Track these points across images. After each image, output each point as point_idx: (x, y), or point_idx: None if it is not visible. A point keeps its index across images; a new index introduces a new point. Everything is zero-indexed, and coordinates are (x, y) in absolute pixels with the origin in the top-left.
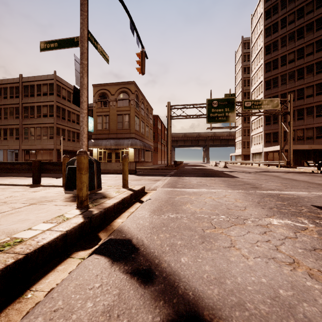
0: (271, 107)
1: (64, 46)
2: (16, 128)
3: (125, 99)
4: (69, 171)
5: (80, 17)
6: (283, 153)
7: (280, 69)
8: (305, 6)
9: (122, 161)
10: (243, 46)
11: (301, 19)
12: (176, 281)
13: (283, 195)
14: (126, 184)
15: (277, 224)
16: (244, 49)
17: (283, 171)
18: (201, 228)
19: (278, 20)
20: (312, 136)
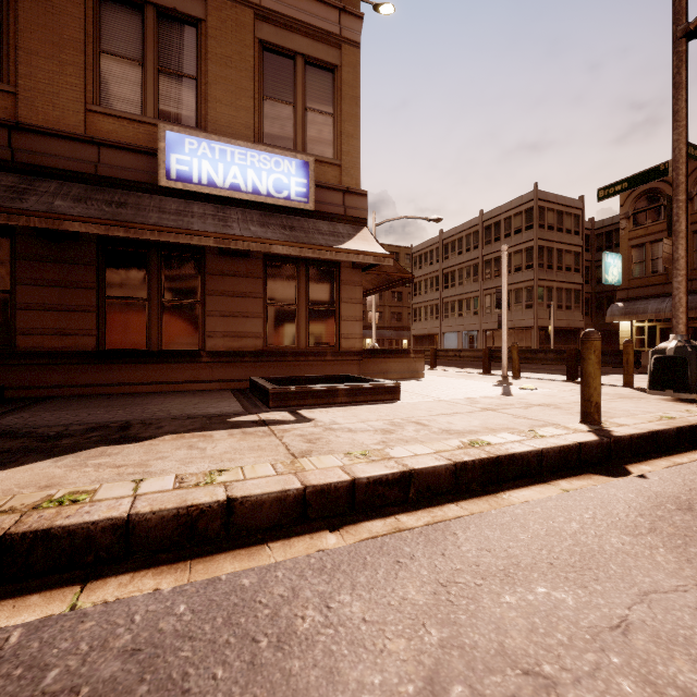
0: None
1: (639, 183)
2: (474, 296)
3: None
4: (655, 362)
5: (673, 133)
6: None
7: None
8: None
9: None
10: None
11: None
12: None
13: None
14: None
15: None
16: None
17: None
18: None
19: None
20: None
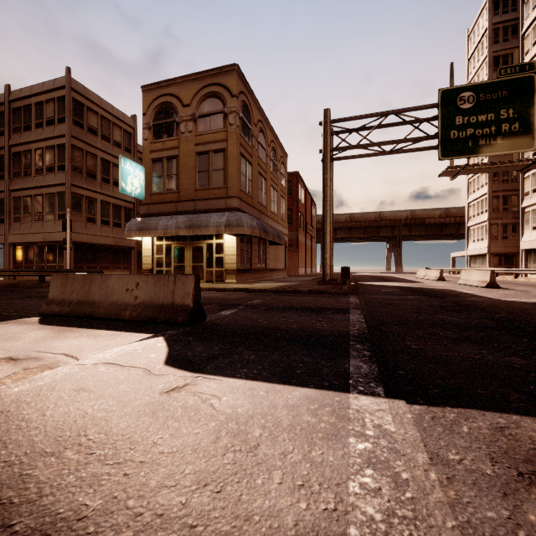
0: None
1: None
2: None
3: (215, 114)
4: None
5: None
6: None
7: None
8: None
9: (207, 269)
10: (493, 8)
11: None
12: None
13: None
14: None
15: None
16: (494, 15)
17: None
18: None
19: None
20: None
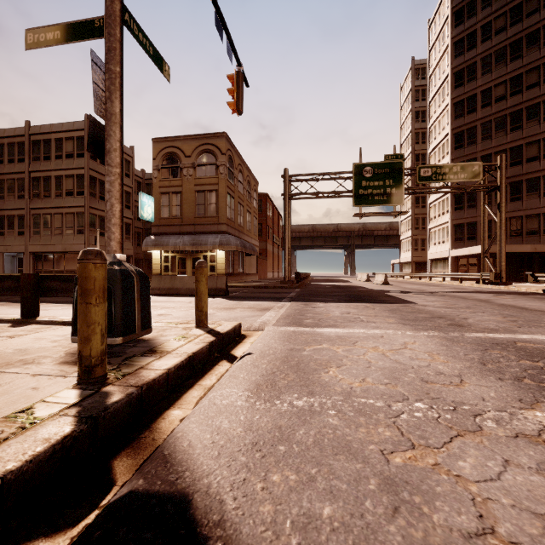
0: (468, 178)
1: (74, 37)
2: (19, 214)
3: (210, 165)
4: None
5: None
6: (488, 258)
7: (481, 113)
8: (524, 3)
9: None
10: (415, 74)
11: (518, 26)
12: None
13: (524, 343)
14: (203, 320)
15: None
16: (416, 80)
17: (491, 292)
18: (377, 446)
19: (478, 28)
20: (536, 229)
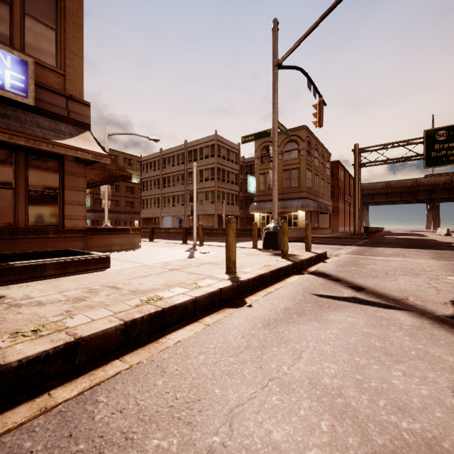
0: None
1: (259, 138)
2: (182, 194)
3: (293, 150)
4: (265, 235)
5: (273, 114)
6: None
7: None
8: None
9: (289, 228)
10: None
11: None
12: (352, 282)
13: None
14: (309, 248)
15: (451, 279)
16: None
17: None
18: (376, 274)
19: None
20: None
